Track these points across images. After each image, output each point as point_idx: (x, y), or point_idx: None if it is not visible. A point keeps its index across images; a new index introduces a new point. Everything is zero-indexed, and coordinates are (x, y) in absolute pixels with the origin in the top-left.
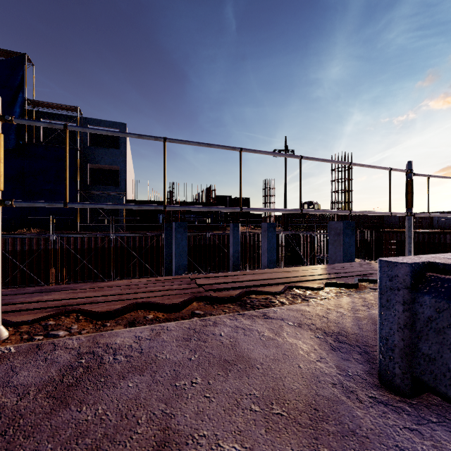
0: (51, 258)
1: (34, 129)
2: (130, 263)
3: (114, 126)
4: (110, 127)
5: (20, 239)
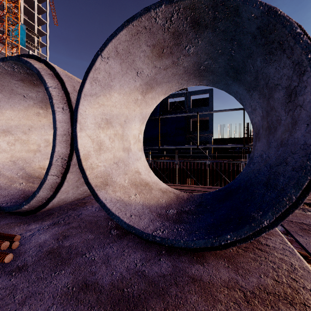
0: (176, 173)
1: (165, 105)
2: (218, 181)
3: (205, 92)
4: (203, 94)
5: (162, 162)
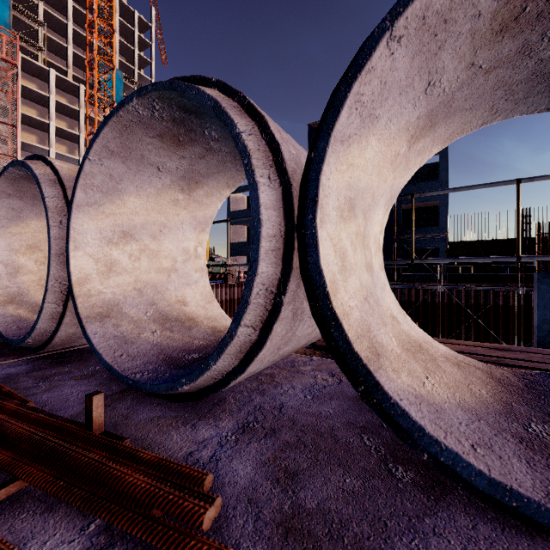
0: None
1: None
2: (461, 326)
3: None
4: None
5: None
